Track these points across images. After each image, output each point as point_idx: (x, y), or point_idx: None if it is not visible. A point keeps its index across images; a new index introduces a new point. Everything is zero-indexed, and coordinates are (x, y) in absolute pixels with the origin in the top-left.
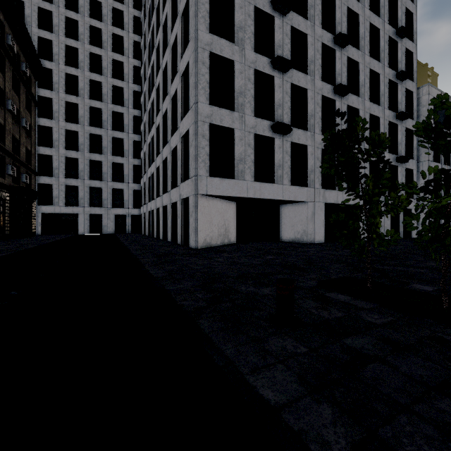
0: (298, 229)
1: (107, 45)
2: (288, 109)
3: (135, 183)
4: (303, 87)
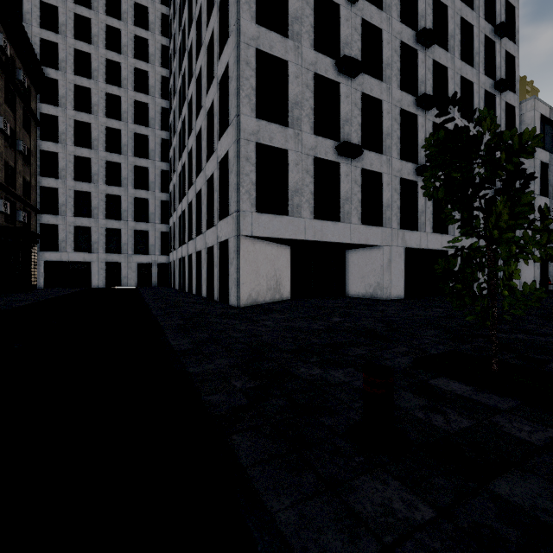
0: (370, 281)
1: (127, 50)
2: (358, 126)
3: (163, 223)
4: (377, 98)
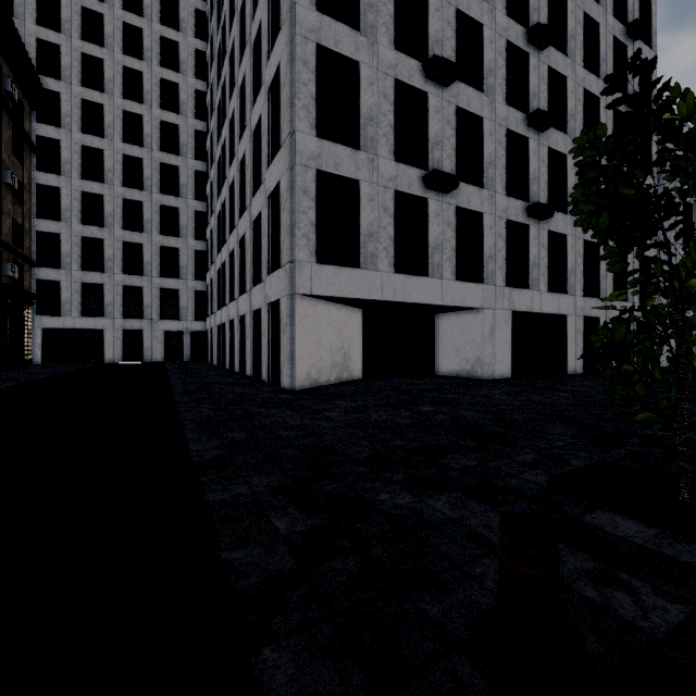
0: (467, 355)
1: (152, 55)
2: (451, 150)
3: (198, 280)
4: (476, 114)
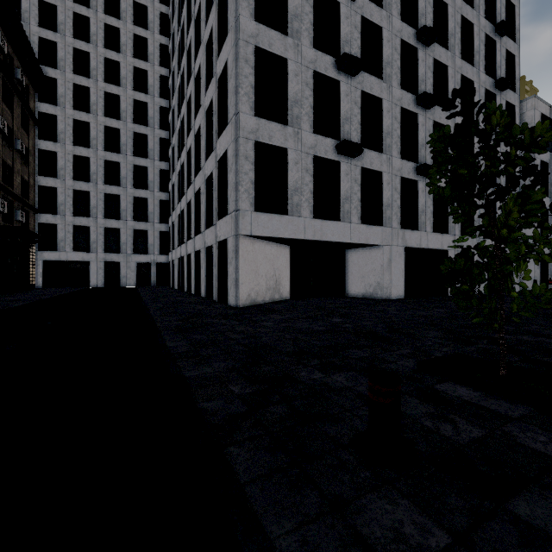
0: (370, 281)
1: (126, 49)
2: (358, 124)
3: (162, 223)
4: (377, 96)
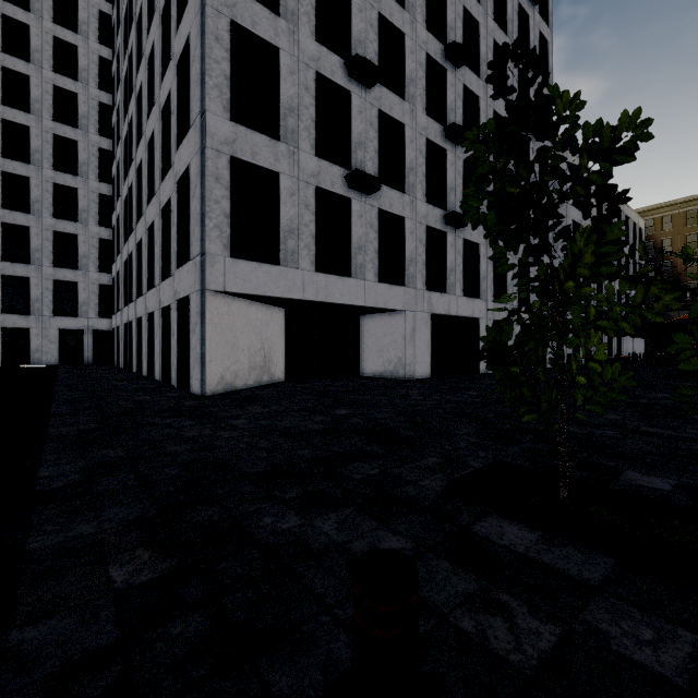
0: (390, 356)
1: (41, 7)
2: (374, 153)
3: (103, 272)
4: (398, 120)
